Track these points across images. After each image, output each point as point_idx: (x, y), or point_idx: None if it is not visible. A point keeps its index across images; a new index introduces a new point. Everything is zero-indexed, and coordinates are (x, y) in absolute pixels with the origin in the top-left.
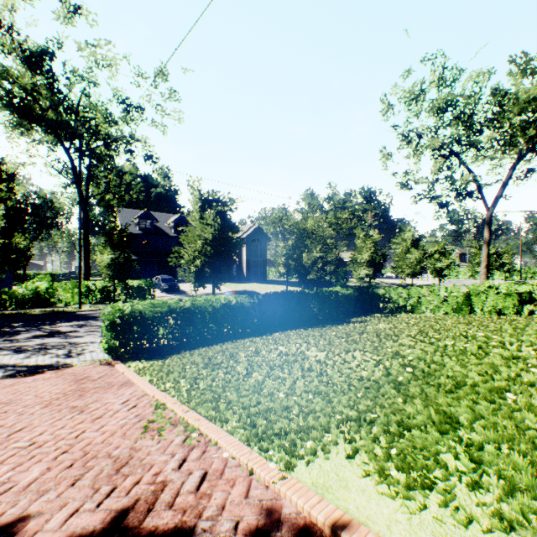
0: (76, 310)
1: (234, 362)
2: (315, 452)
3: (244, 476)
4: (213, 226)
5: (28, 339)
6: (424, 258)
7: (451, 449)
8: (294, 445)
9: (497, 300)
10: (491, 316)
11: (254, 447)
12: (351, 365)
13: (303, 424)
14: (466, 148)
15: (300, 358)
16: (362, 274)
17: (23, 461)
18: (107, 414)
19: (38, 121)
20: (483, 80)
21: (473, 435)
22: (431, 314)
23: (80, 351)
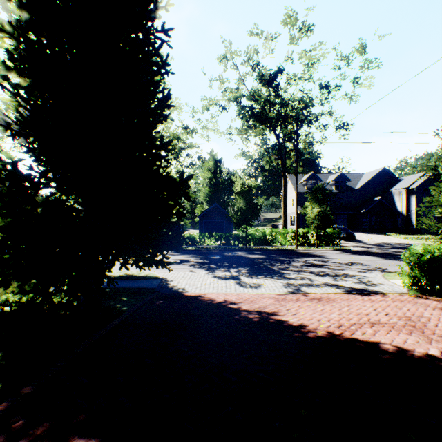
0: (294, 249)
1: None
2: None
3: None
4: None
5: (303, 266)
6: None
7: None
8: None
9: None
10: None
11: None
12: None
13: None
14: None
15: None
16: None
17: None
18: None
19: (263, 121)
20: None
21: None
22: None
23: (368, 282)
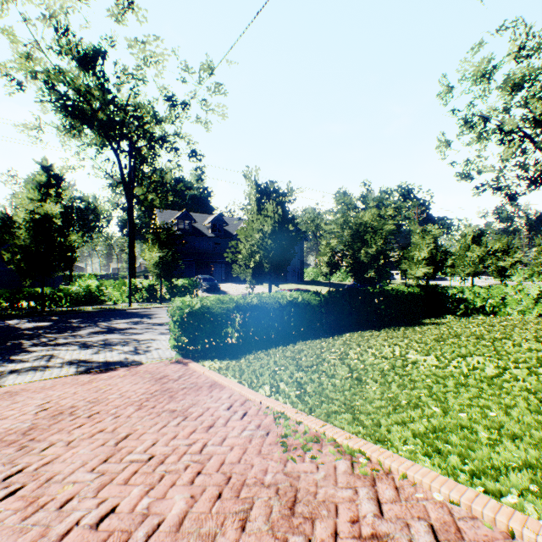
0: (126, 307)
1: (328, 364)
2: None
3: (502, 538)
4: (273, 218)
5: (89, 335)
6: (487, 256)
7: None
8: None
9: None
10: None
11: (476, 488)
12: (487, 373)
13: (523, 455)
14: (541, 130)
15: (409, 363)
16: (419, 273)
17: (153, 483)
18: (219, 423)
19: (89, 122)
20: None
21: None
22: (519, 316)
23: (145, 348)
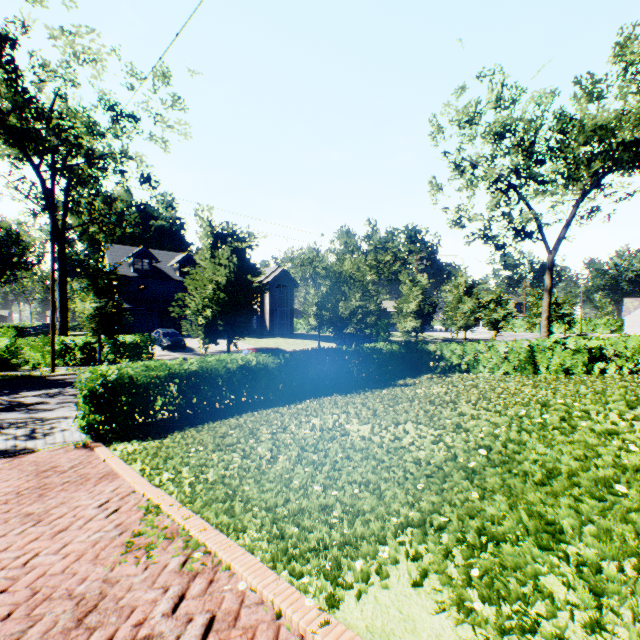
0: (48, 374)
1: (254, 441)
2: (367, 578)
3: (269, 620)
4: (228, 267)
5: None
6: (478, 308)
7: (554, 569)
8: (339, 567)
9: (565, 358)
10: (558, 376)
11: (283, 572)
12: (404, 442)
13: (349, 532)
14: (526, 181)
15: (339, 434)
16: (408, 327)
17: None
18: (75, 525)
19: None
20: (546, 102)
21: (585, 551)
22: (490, 374)
23: (49, 430)
